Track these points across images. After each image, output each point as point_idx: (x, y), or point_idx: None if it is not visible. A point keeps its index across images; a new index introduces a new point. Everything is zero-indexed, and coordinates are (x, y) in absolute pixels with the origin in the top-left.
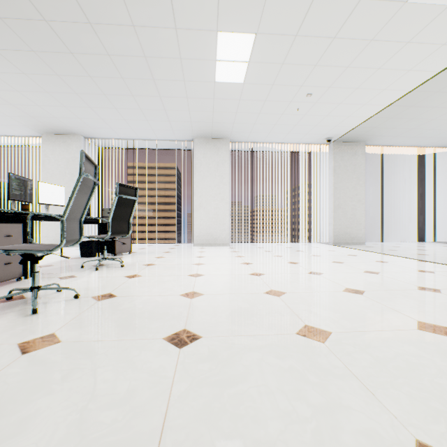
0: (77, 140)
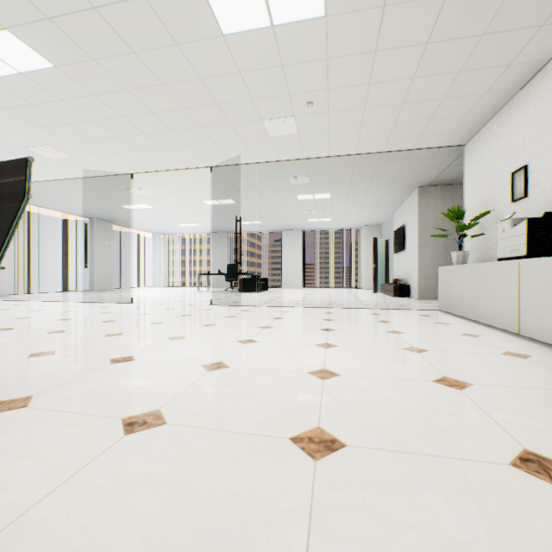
0: None
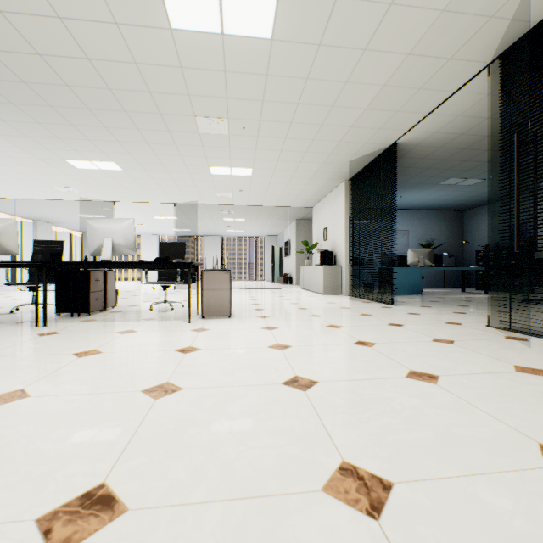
0: None
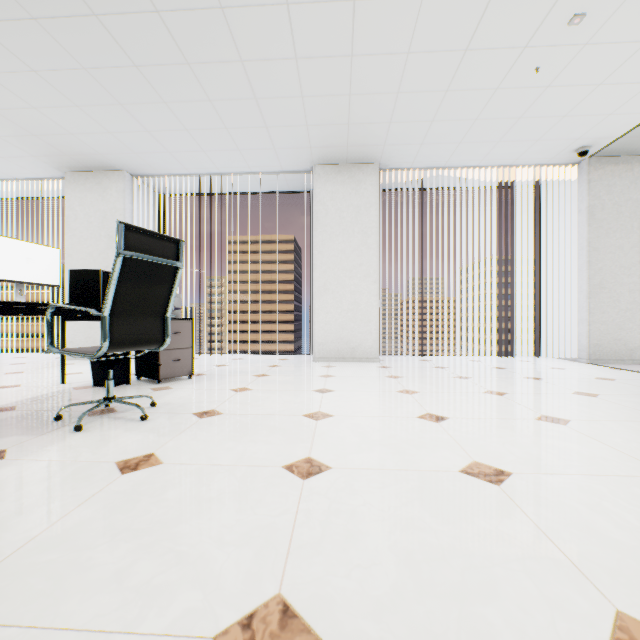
0: (118, 179)
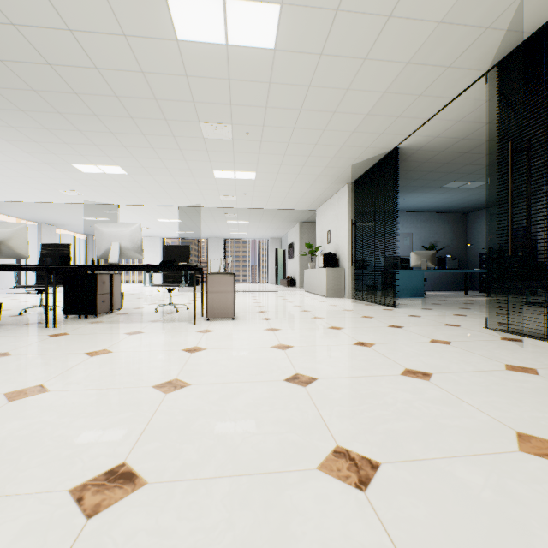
0: None
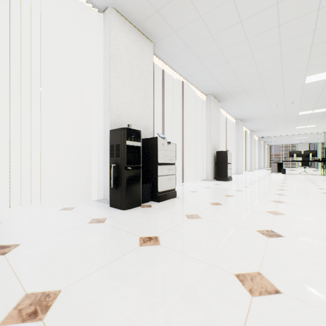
0: (242, 124)
